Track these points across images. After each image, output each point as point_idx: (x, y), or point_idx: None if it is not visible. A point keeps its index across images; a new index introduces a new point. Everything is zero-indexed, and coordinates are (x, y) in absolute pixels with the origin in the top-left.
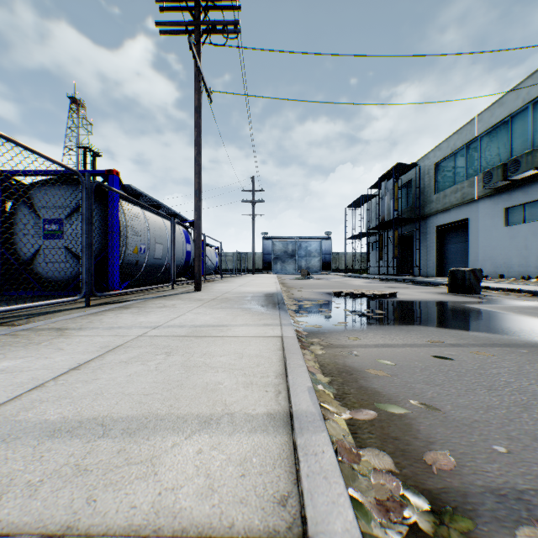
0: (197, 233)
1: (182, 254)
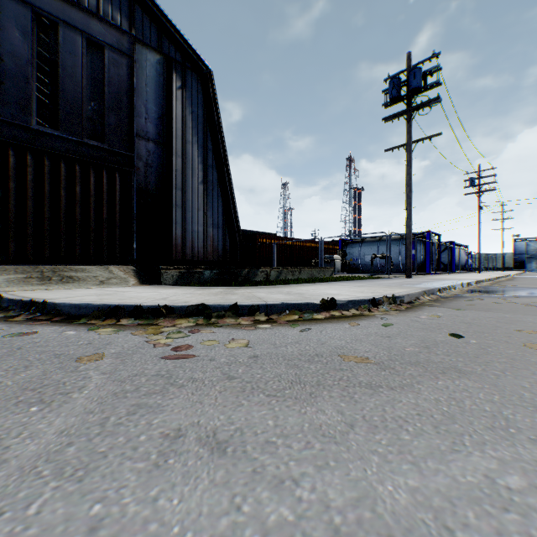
0: (478, 255)
1: (464, 261)
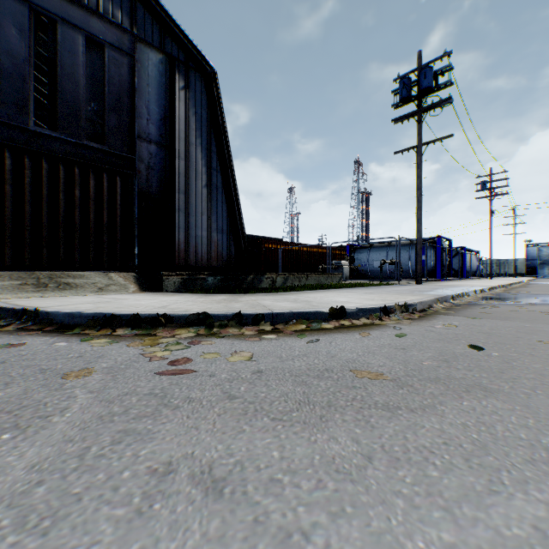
0: (490, 261)
1: (475, 266)
